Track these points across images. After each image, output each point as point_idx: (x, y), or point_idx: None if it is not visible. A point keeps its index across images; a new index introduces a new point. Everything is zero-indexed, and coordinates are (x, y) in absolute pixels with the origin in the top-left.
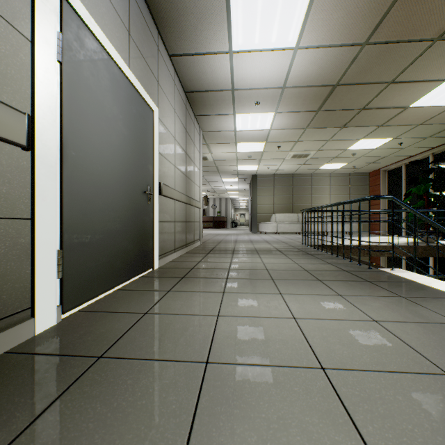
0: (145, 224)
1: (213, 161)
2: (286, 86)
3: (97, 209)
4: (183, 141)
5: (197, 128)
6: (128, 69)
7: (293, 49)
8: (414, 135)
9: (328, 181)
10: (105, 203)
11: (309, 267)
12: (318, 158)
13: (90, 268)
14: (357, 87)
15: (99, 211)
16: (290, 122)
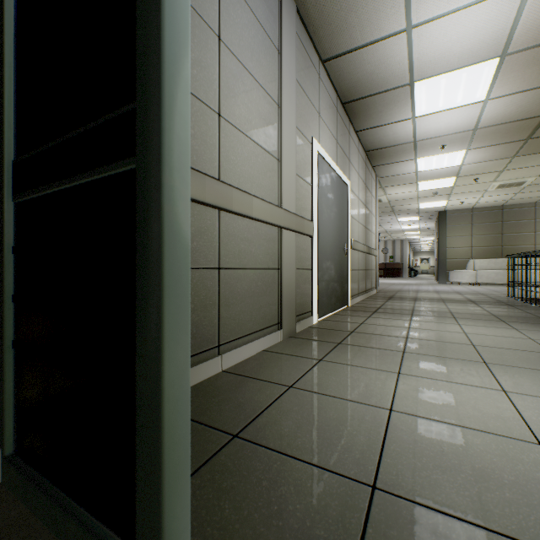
0: (343, 272)
1: (388, 202)
2: (478, 127)
3: (327, 263)
4: (364, 196)
5: (373, 177)
6: (337, 167)
7: (482, 101)
8: None
9: None
10: (329, 259)
11: (499, 313)
12: None
13: (325, 297)
14: None
15: (327, 264)
16: (489, 154)
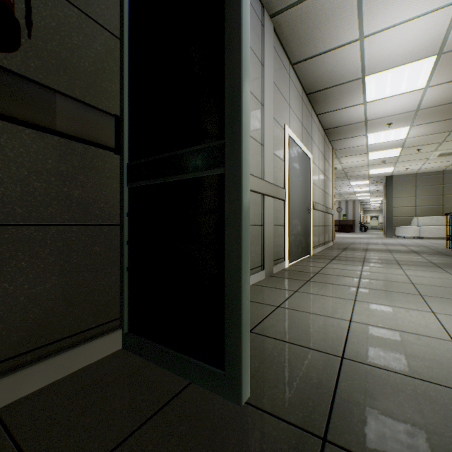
0: (307, 228)
1: (342, 169)
2: (420, 109)
3: (295, 220)
4: (322, 166)
5: (330, 150)
6: (302, 145)
7: (423, 89)
8: None
9: None
10: (296, 217)
11: (437, 261)
12: None
13: (293, 247)
14: None
15: (295, 221)
16: (430, 129)
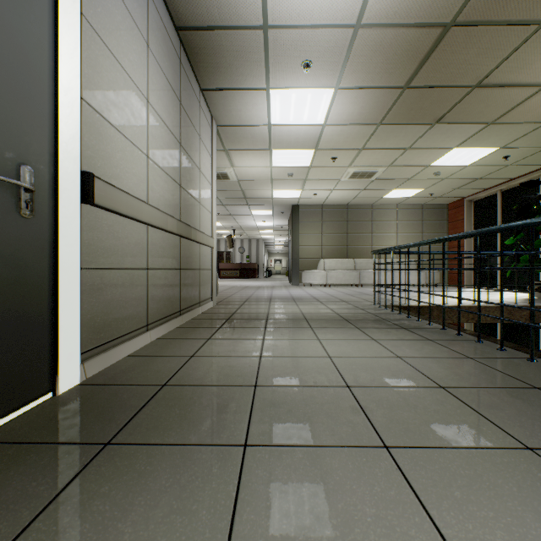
0: (3, 277)
1: (238, 182)
2: (363, 23)
3: None
4: (174, 119)
5: (206, 115)
6: None
7: None
8: (530, 143)
9: (394, 214)
10: None
11: (439, 372)
12: (387, 179)
13: None
14: (483, 33)
15: None
16: (358, 109)
